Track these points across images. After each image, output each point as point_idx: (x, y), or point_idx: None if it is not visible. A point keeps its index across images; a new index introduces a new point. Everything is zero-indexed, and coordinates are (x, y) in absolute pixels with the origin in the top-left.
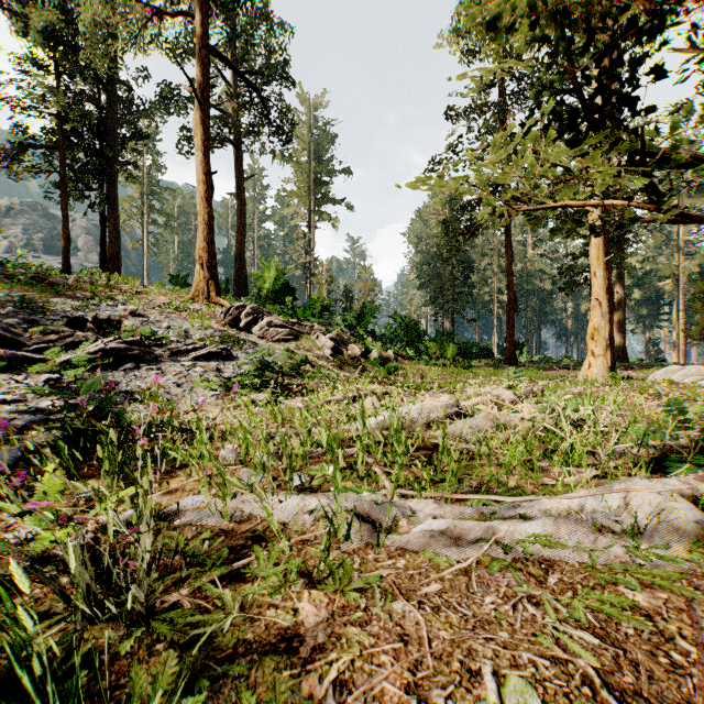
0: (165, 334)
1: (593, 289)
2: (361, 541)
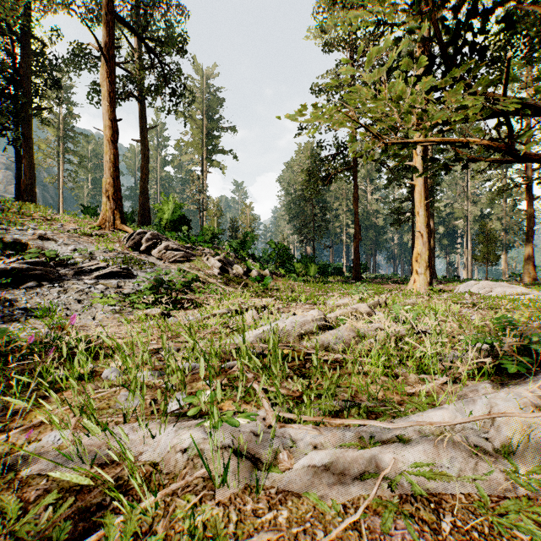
0: (69, 256)
1: (417, 224)
2: (238, 486)
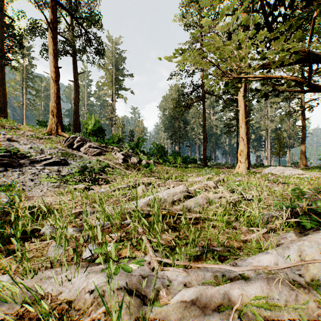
0: (26, 151)
1: (240, 133)
2: (130, 319)
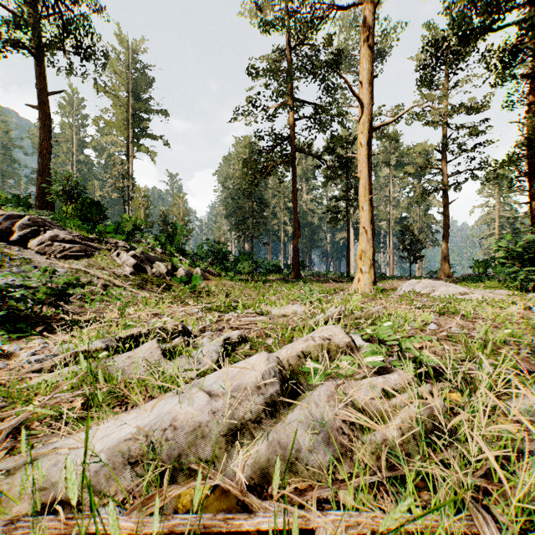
0: None
1: (361, 220)
2: None
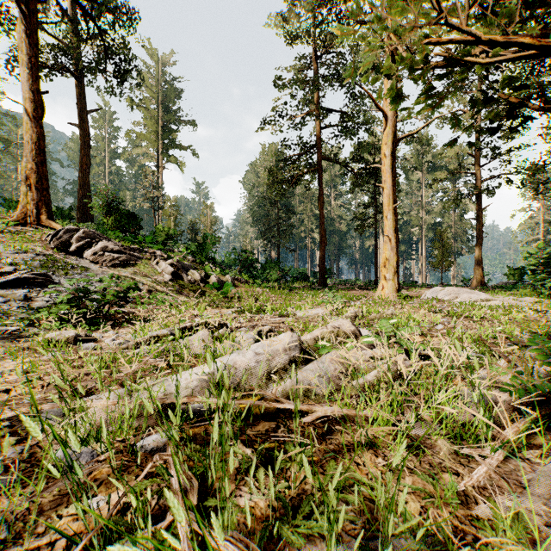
0: None
1: (385, 229)
2: None
